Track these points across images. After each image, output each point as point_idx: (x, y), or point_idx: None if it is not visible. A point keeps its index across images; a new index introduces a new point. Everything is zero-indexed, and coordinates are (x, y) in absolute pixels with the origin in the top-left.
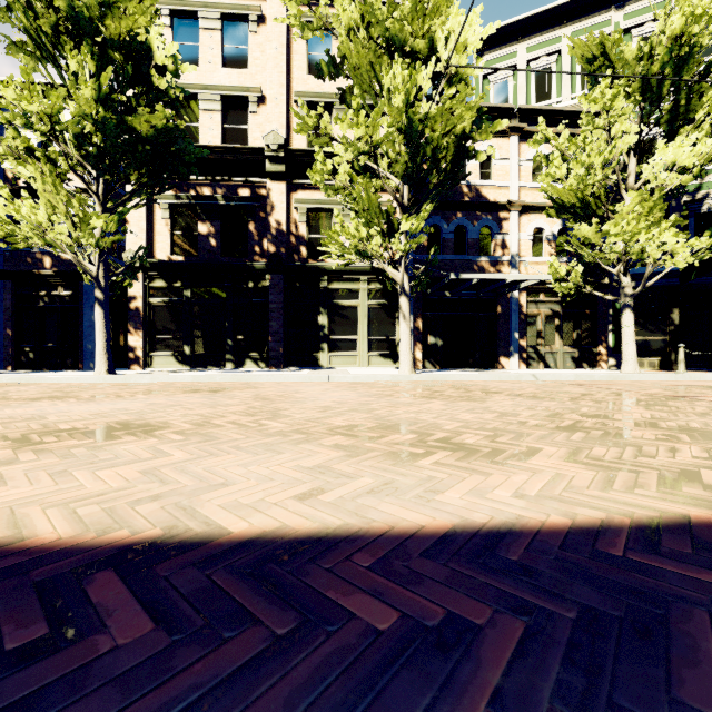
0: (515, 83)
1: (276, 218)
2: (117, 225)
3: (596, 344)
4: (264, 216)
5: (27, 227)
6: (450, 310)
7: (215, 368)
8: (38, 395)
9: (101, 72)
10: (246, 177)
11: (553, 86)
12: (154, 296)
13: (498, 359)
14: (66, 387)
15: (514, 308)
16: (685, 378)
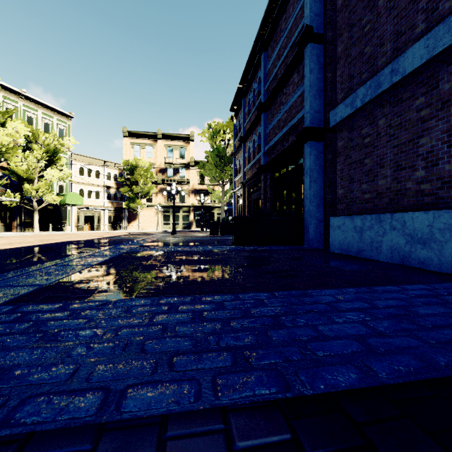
0: None
1: None
2: None
3: (12, 222)
4: None
5: None
6: None
7: None
8: None
9: None
10: None
11: None
12: None
13: None
14: None
15: None
16: (53, 233)
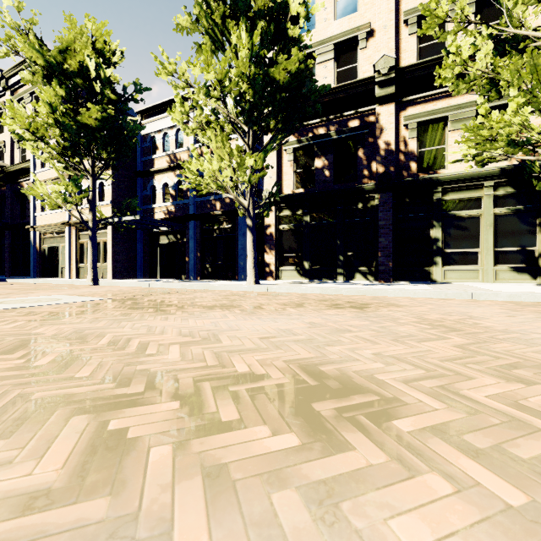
0: None
1: (385, 140)
2: (262, 162)
3: None
4: (372, 141)
5: (207, 176)
6: None
7: (328, 281)
8: (213, 302)
9: (252, 42)
10: (355, 110)
11: None
12: (282, 223)
13: None
14: (230, 295)
15: None
16: None
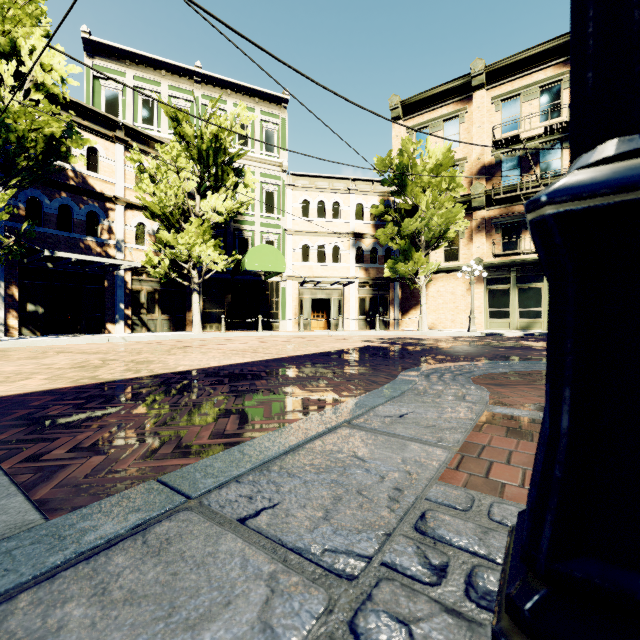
0: (125, 99)
1: None
2: None
3: (186, 314)
4: None
5: None
6: (53, 281)
7: None
8: None
9: None
10: None
11: (156, 117)
12: None
13: (106, 326)
14: None
15: (120, 284)
16: (224, 336)
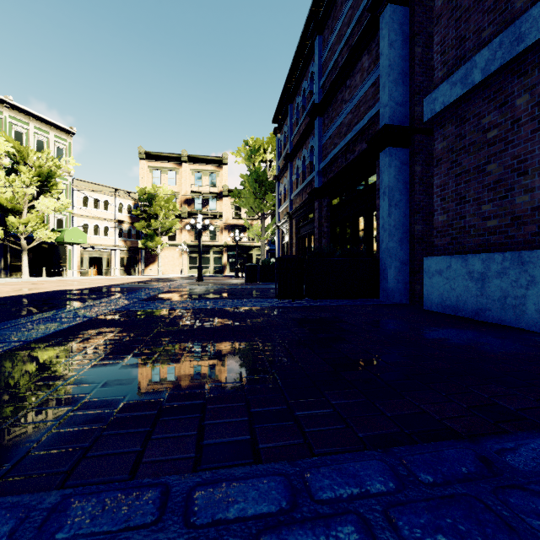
0: None
1: None
2: None
3: None
4: None
5: None
6: None
7: None
8: None
9: None
10: None
11: None
12: None
13: None
14: None
15: None
16: (47, 279)
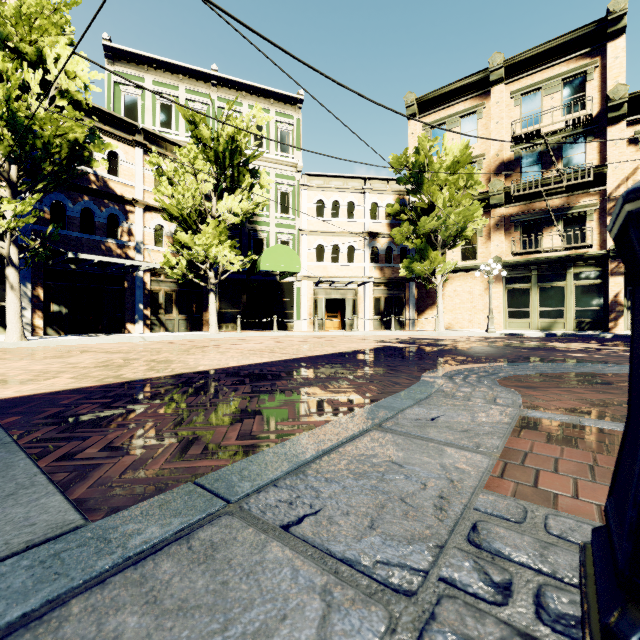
0: (144, 103)
1: None
2: None
3: (202, 314)
4: None
5: None
6: (76, 282)
7: None
8: None
9: None
10: None
11: (173, 120)
12: None
13: (126, 325)
14: None
15: (139, 285)
16: (240, 336)
